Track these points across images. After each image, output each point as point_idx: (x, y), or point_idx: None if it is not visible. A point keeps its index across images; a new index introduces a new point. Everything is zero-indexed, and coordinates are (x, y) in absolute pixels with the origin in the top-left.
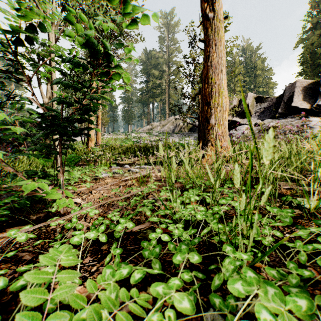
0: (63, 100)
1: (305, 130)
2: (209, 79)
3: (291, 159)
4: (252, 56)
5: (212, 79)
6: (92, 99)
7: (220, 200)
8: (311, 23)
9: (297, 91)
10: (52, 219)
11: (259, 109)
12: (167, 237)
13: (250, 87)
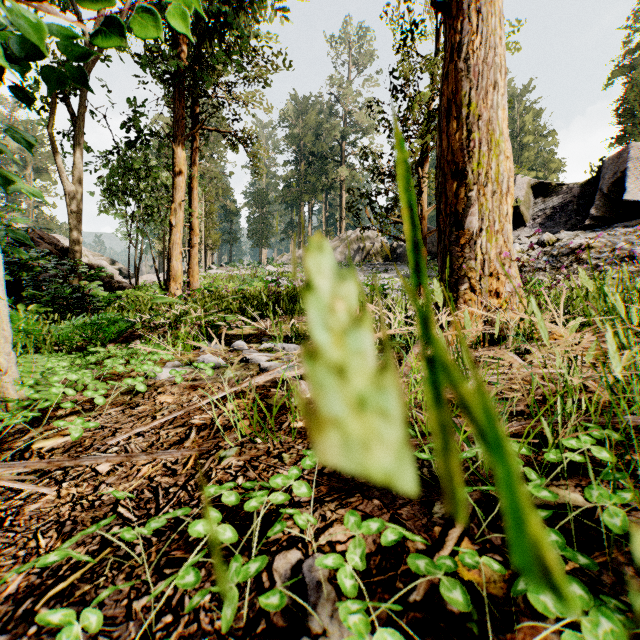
0: None
1: None
2: (462, 108)
3: None
4: (513, 107)
5: (472, 106)
6: None
7: None
8: None
9: (631, 167)
10: None
11: (541, 210)
12: None
13: None
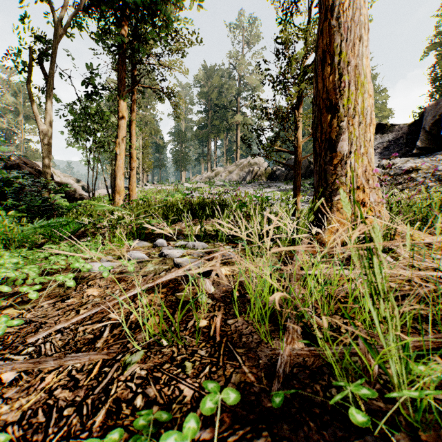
0: None
1: None
2: (334, 56)
3: None
4: None
5: (342, 55)
6: None
7: None
8: None
9: None
10: None
11: (380, 143)
12: None
13: None
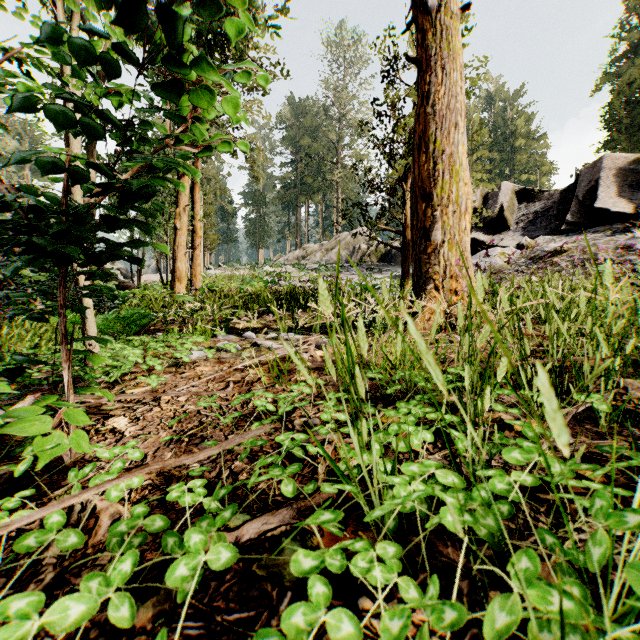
0: (57, 163)
1: (627, 257)
2: (429, 144)
3: (638, 321)
4: (506, 111)
5: (437, 143)
6: (149, 169)
7: (507, 453)
8: (628, 42)
9: (604, 176)
10: (6, 503)
11: (524, 214)
12: (349, 624)
13: (502, 172)
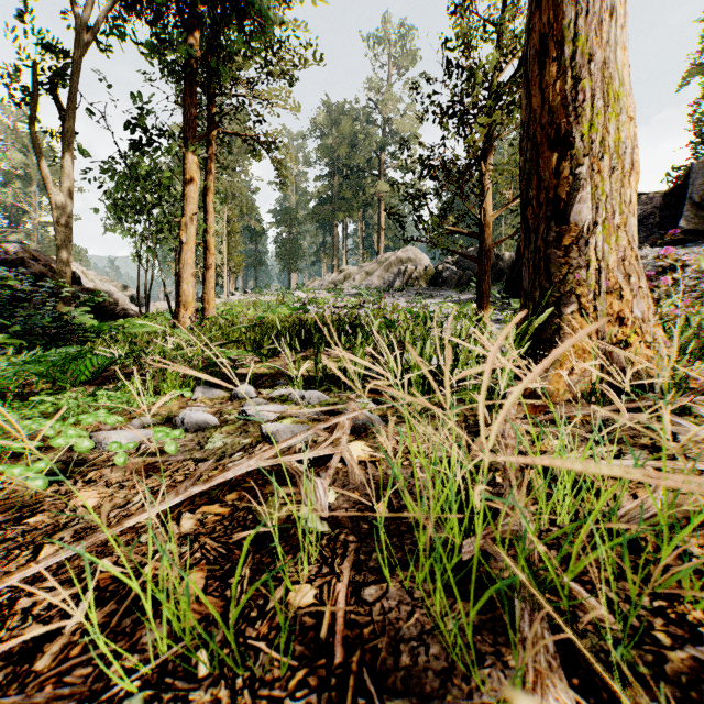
0: None
1: None
2: (564, 44)
3: None
4: None
5: (579, 41)
6: None
7: None
8: None
9: None
10: None
11: None
12: None
13: None
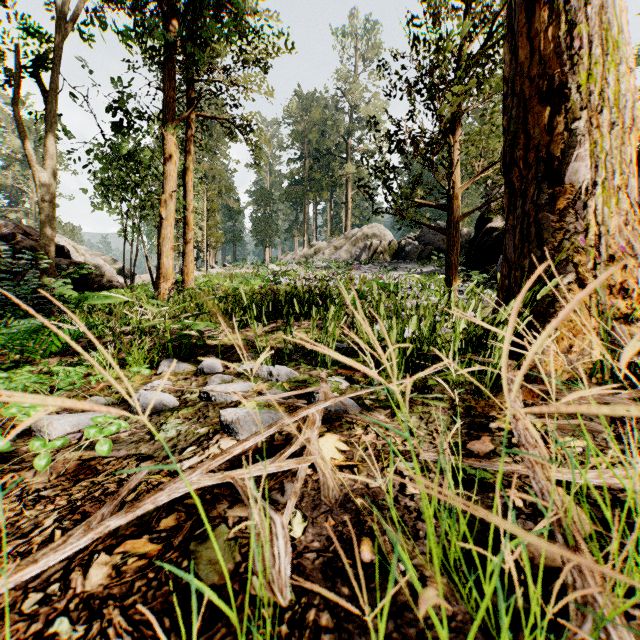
0: None
1: None
2: None
3: None
4: None
5: None
6: None
7: None
8: None
9: None
10: None
11: None
12: None
13: None
